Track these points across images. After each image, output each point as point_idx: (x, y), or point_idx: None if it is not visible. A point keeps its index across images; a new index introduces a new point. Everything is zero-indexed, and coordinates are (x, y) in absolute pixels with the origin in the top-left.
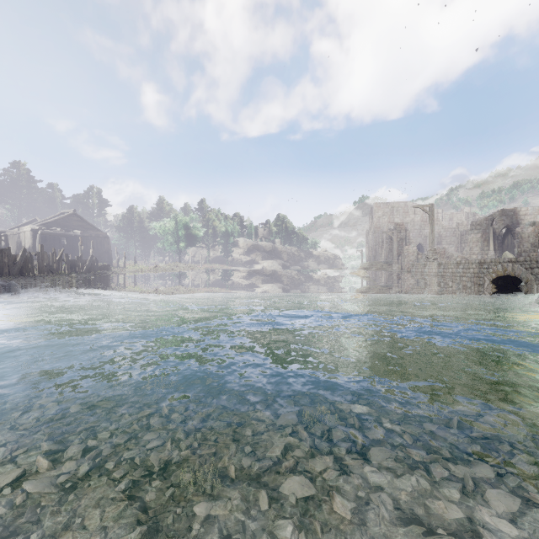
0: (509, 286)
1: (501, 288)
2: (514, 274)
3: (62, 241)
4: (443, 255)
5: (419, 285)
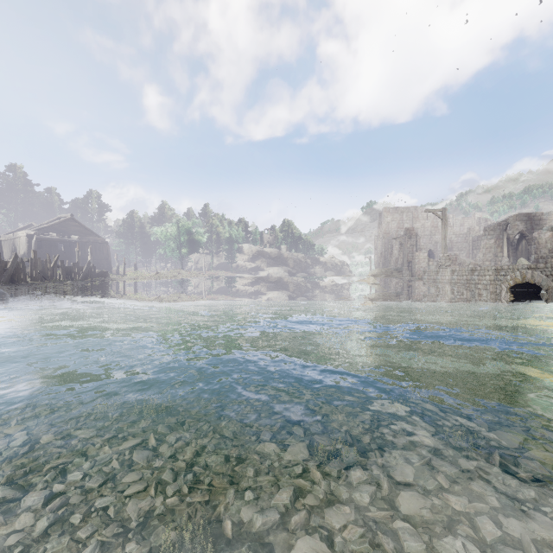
0: (527, 294)
1: (519, 296)
2: (533, 281)
3: (60, 247)
4: (455, 262)
5: (432, 293)
